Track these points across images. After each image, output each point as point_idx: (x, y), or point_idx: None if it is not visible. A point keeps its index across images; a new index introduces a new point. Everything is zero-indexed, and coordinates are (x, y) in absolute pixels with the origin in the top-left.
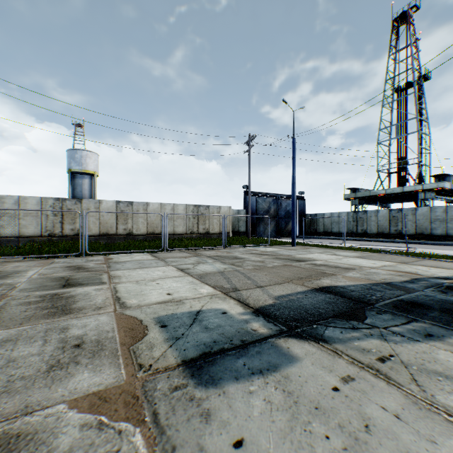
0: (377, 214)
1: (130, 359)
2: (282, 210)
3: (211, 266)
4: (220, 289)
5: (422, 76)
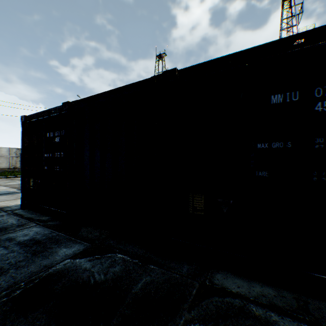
0: None
1: None
2: None
3: (17, 182)
4: (13, 187)
5: None
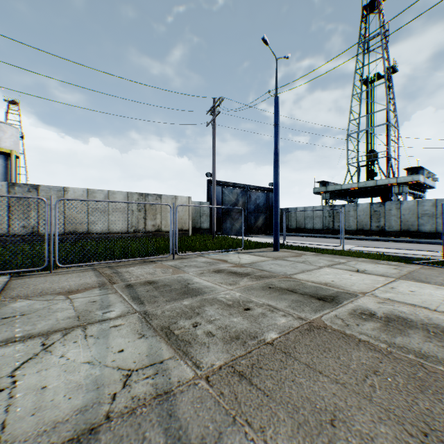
0: (357, 209)
1: None
2: (252, 203)
3: (91, 352)
4: None
5: (391, 67)
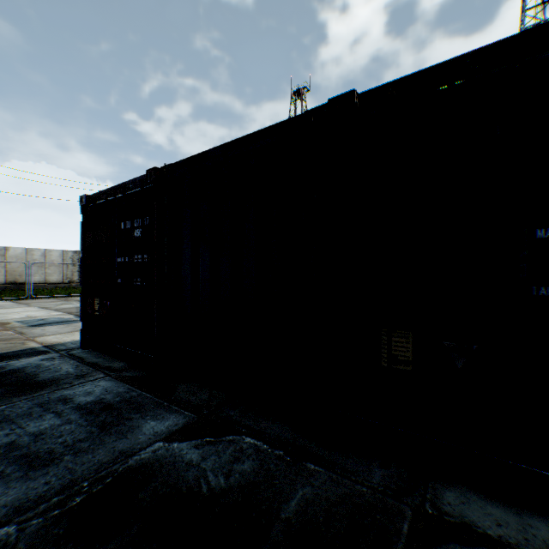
0: None
1: (4, 327)
2: None
3: (73, 305)
4: (69, 312)
5: None
